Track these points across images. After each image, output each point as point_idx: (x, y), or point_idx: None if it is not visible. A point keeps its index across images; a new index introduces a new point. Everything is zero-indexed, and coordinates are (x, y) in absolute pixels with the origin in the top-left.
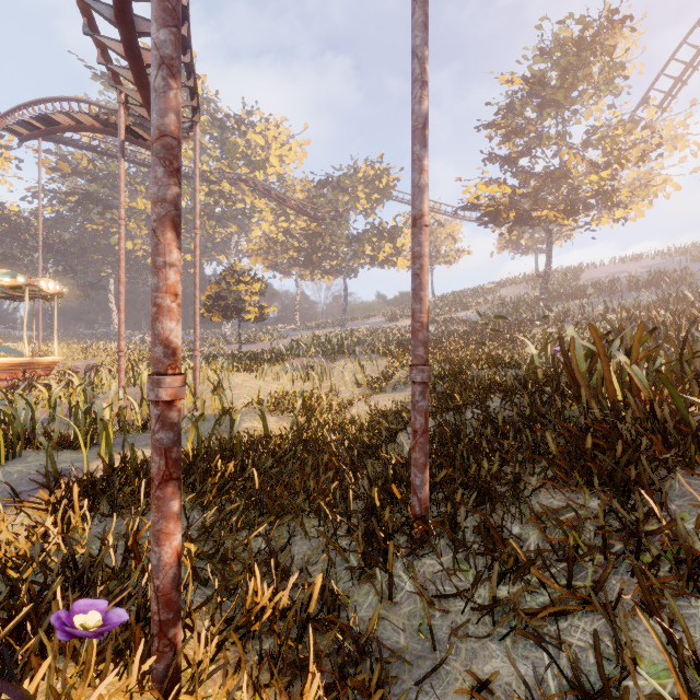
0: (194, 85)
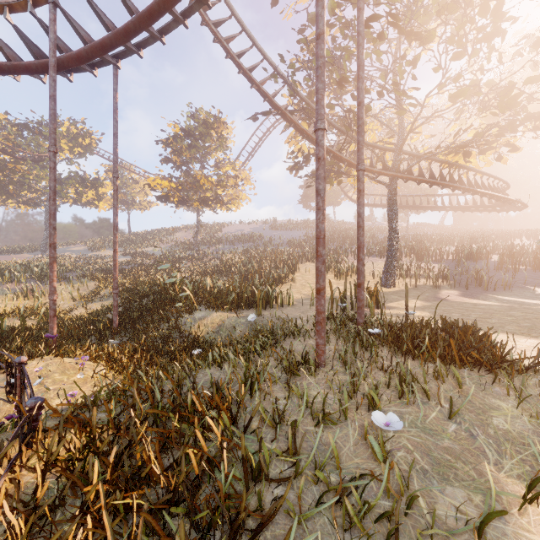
0: None
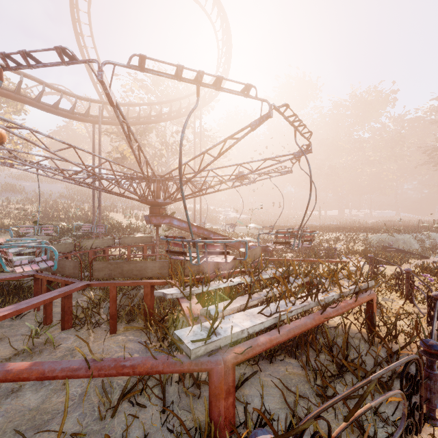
0: None
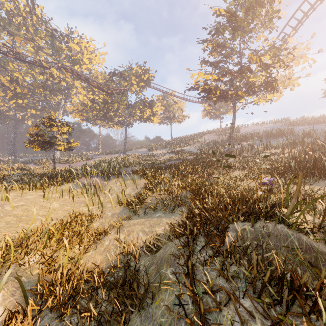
0: None
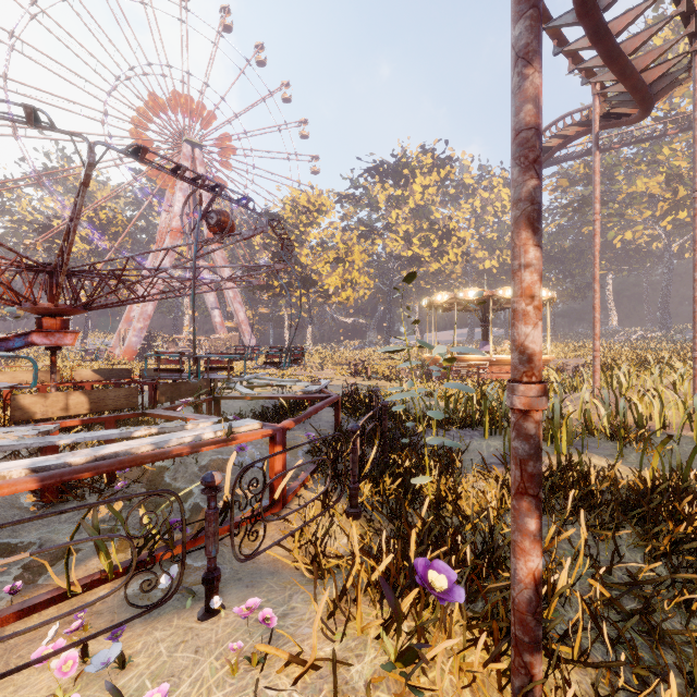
0: (686, 7)
